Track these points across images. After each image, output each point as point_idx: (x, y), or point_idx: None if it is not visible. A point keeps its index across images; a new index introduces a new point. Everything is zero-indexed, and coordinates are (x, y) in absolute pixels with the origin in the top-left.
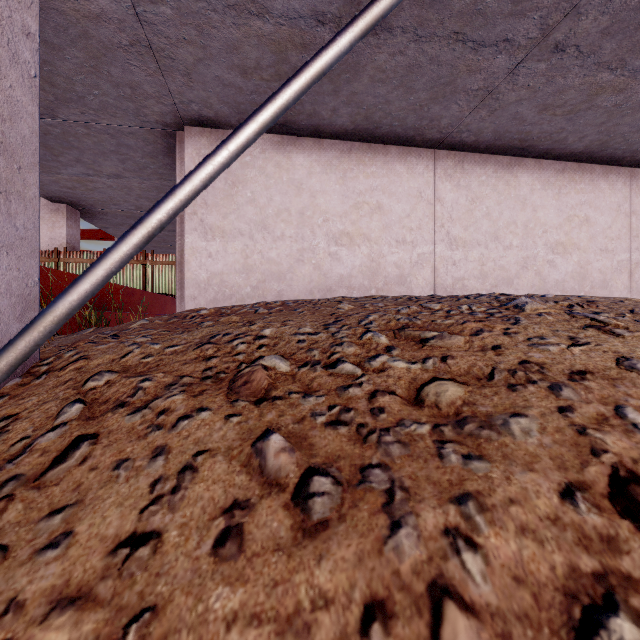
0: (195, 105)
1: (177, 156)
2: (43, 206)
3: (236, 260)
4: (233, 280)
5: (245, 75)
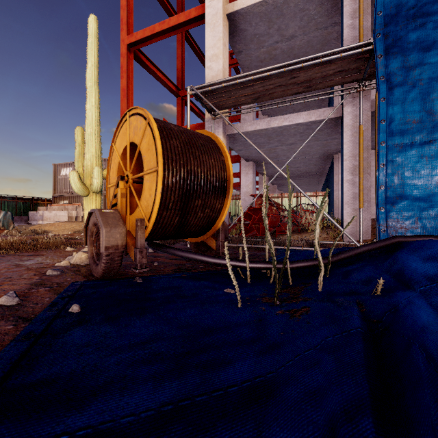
0: None
1: (334, 163)
2: (260, 178)
3: None
4: None
5: (371, 142)
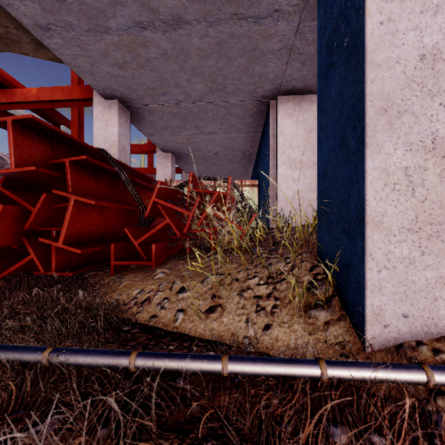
0: (294, 81)
1: (270, 116)
2: (158, 155)
3: (311, 182)
4: (309, 196)
5: None
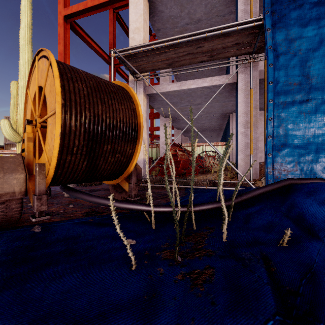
0: None
1: (230, 121)
2: (175, 131)
3: None
4: None
5: None
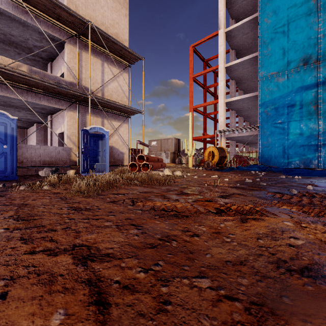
0: None
1: None
2: (239, 144)
3: None
4: None
5: None
